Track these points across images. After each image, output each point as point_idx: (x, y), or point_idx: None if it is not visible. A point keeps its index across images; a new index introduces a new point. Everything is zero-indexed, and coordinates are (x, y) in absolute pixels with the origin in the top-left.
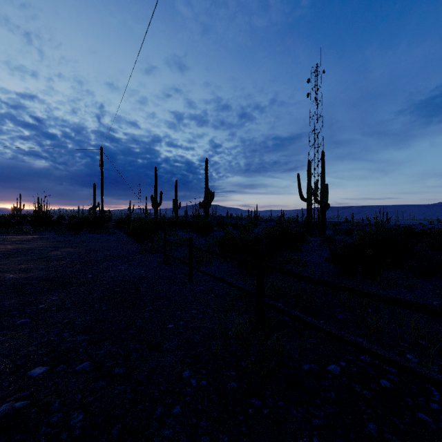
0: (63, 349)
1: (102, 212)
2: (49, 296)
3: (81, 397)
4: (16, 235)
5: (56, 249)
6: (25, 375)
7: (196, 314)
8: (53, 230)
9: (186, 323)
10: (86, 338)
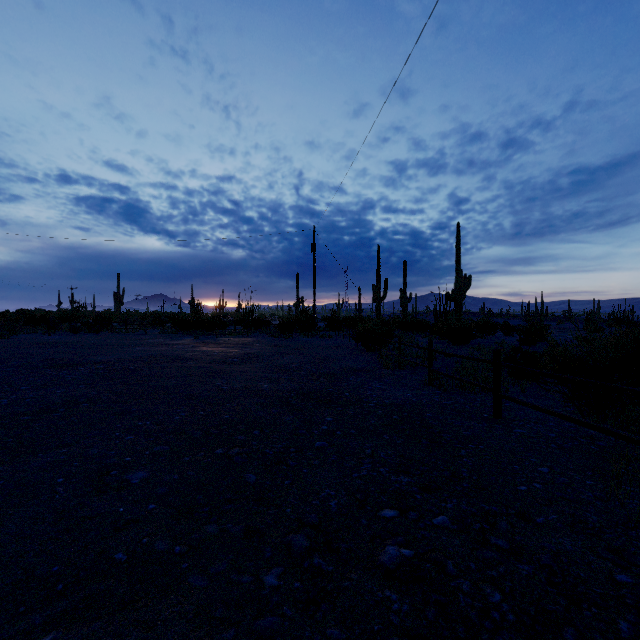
0: (395, 490)
1: (314, 309)
2: (321, 416)
3: (476, 566)
4: (232, 337)
5: (282, 356)
6: (377, 514)
7: (550, 475)
8: (263, 331)
9: (545, 487)
10: (410, 480)
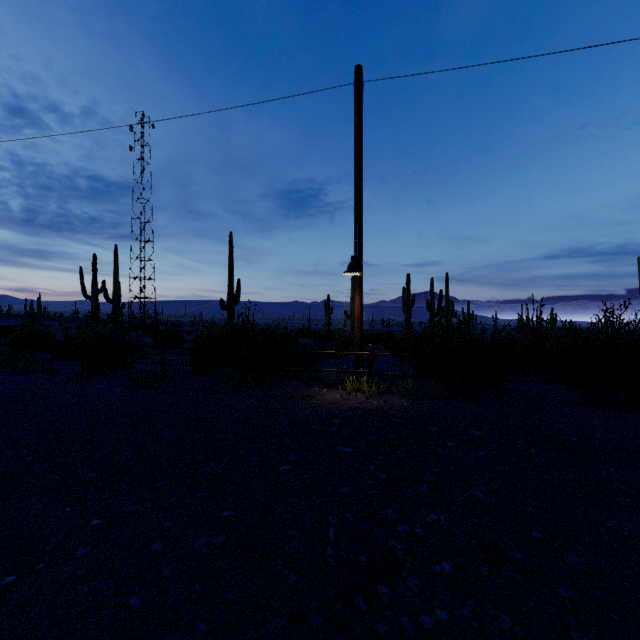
0: None
1: None
2: None
3: None
4: None
5: None
6: None
7: None
8: None
9: None
10: None
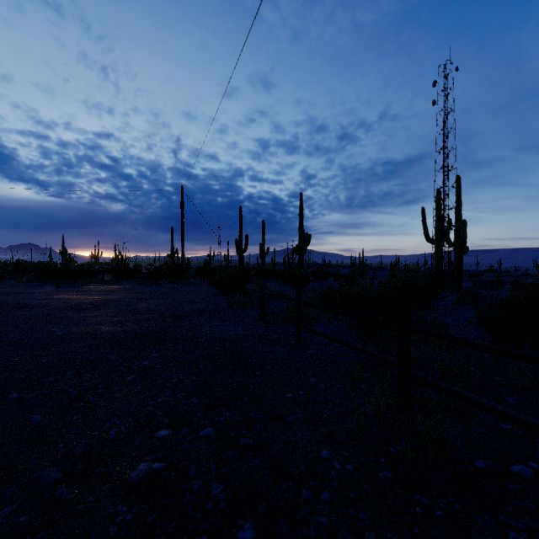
0: (181, 412)
1: (183, 259)
2: (149, 352)
3: (215, 466)
4: (99, 285)
5: (141, 301)
6: (152, 435)
7: (315, 383)
8: (133, 279)
9: (306, 393)
10: (200, 401)
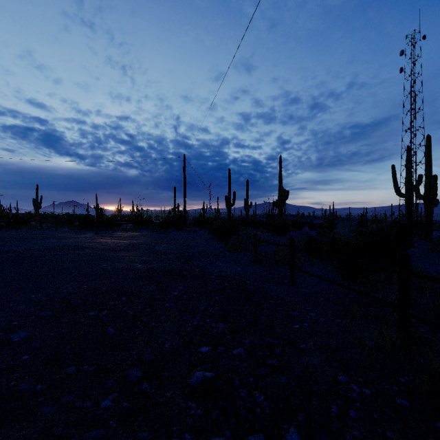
0: (213, 334)
1: (185, 212)
2: (175, 285)
3: (253, 379)
4: (124, 232)
5: (158, 245)
6: (196, 350)
7: (316, 317)
8: (148, 228)
9: (310, 325)
10: (225, 326)
